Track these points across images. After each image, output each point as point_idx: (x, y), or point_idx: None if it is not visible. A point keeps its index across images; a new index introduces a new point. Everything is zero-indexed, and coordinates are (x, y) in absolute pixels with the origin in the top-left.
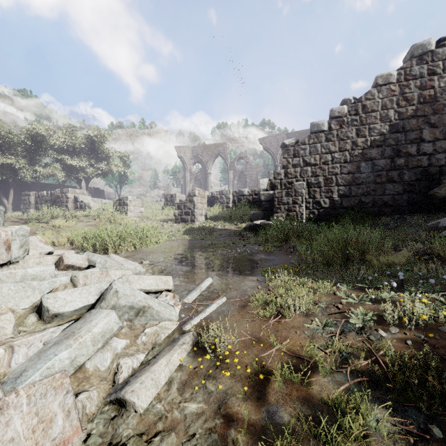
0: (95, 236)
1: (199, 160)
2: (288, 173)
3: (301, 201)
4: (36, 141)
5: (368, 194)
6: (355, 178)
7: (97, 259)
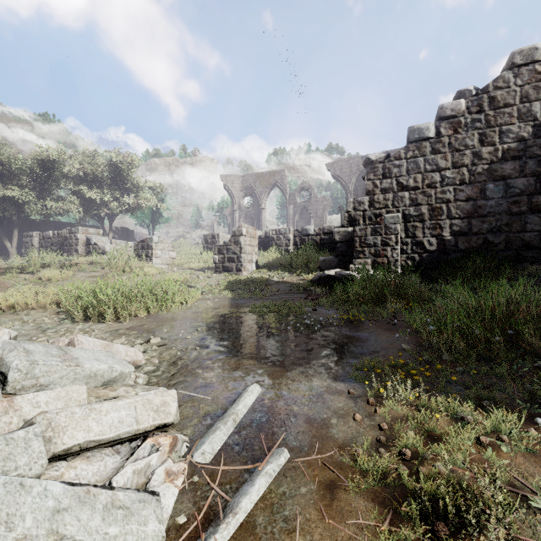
0: (92, 294)
1: (251, 192)
2: (374, 202)
3: (395, 241)
4: (45, 169)
5: (498, 231)
6: (478, 207)
7: (13, 360)
